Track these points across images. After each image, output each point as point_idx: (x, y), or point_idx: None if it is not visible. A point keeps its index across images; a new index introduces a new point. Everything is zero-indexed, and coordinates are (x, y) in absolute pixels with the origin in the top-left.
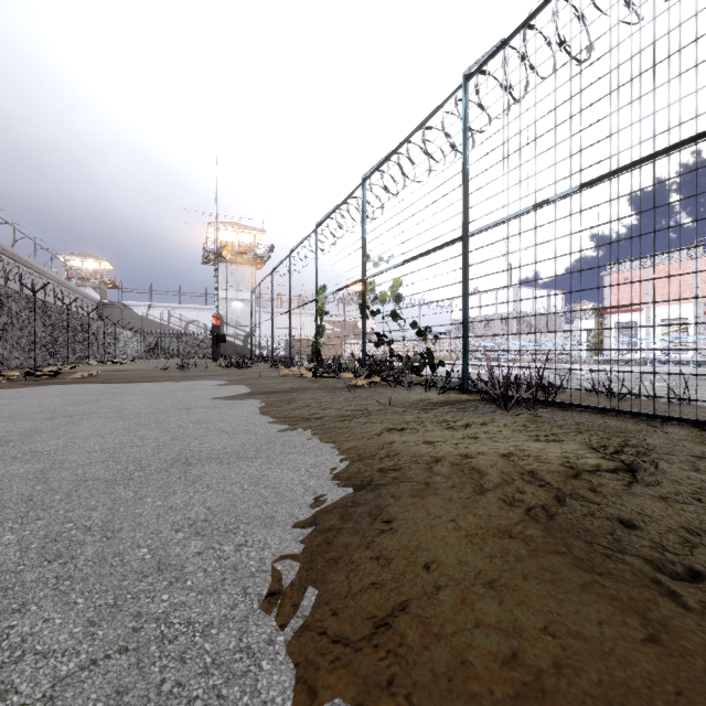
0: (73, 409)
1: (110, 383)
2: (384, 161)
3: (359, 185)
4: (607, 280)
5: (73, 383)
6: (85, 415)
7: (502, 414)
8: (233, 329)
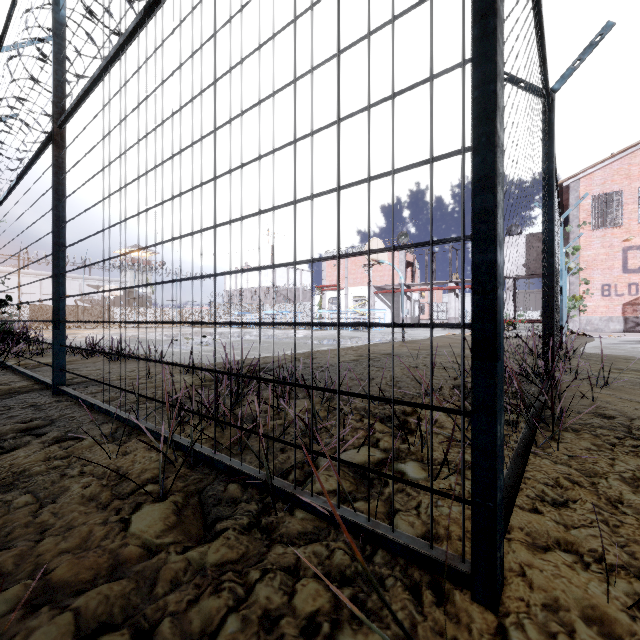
0: None
1: None
2: None
3: None
4: (324, 265)
5: None
6: None
7: None
8: None
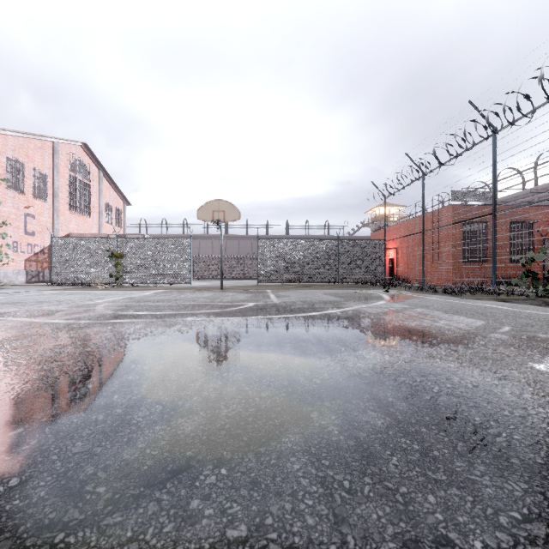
0: None
1: None
2: None
3: None
4: None
5: None
6: None
7: None
8: None
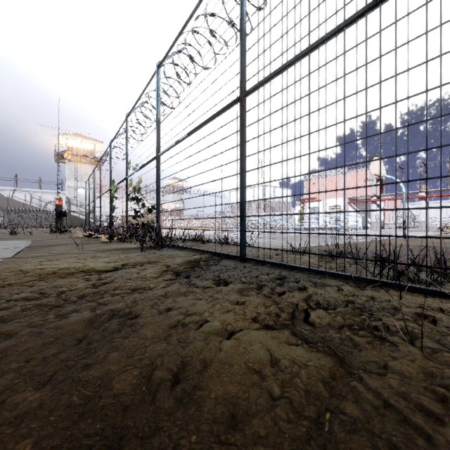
0: None
1: None
2: (133, 107)
3: (125, 120)
4: (305, 184)
5: None
6: None
7: (138, 252)
8: (78, 207)
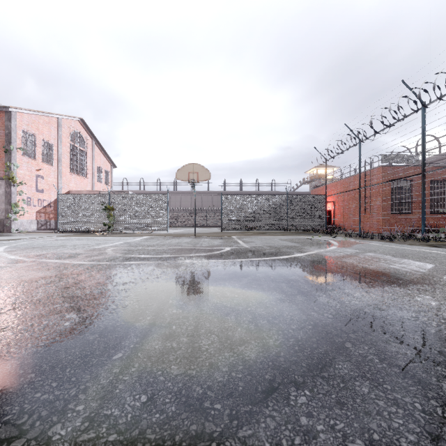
0: None
1: None
2: None
3: None
4: None
5: None
6: None
7: None
8: None
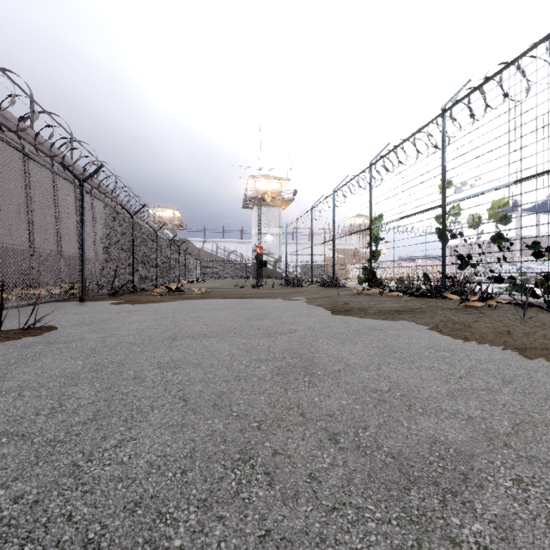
0: (266, 325)
1: (229, 298)
2: (480, 85)
3: (436, 117)
4: None
5: (203, 298)
6: (293, 332)
7: None
8: (265, 256)
